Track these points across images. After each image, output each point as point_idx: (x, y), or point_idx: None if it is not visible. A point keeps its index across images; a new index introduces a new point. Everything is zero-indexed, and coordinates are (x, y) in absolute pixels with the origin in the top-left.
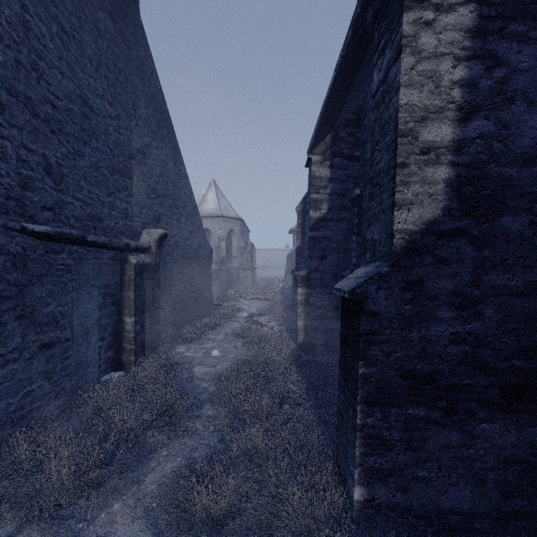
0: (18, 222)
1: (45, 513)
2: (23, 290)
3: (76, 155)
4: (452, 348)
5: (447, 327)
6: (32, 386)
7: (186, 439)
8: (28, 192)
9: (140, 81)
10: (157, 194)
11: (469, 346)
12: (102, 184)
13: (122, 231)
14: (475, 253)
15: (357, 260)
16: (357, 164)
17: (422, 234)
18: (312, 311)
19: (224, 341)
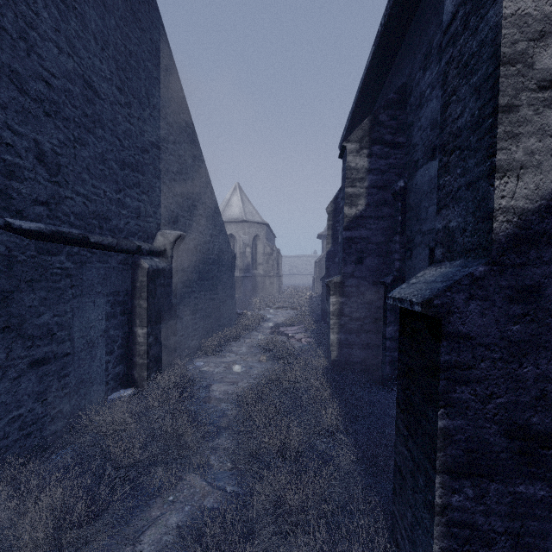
0: (2, 217)
1: None
2: (7, 298)
3: (77, 144)
4: None
5: None
6: (20, 410)
7: (198, 479)
8: (14, 182)
9: (155, 68)
10: (174, 192)
11: None
12: (110, 178)
13: (134, 232)
14: None
15: (401, 264)
16: (400, 151)
17: (540, 214)
18: (347, 323)
19: (247, 355)
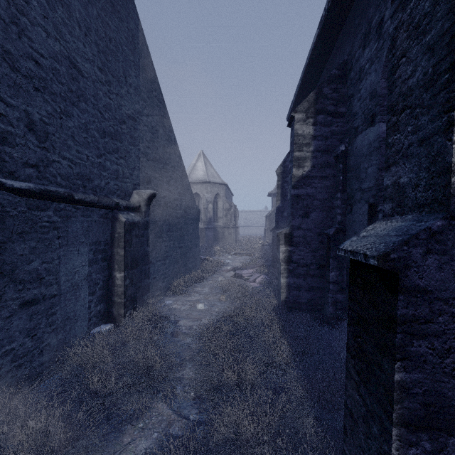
0: None
1: None
2: (0, 247)
3: (63, 115)
4: None
5: None
6: (12, 344)
7: (165, 407)
8: (6, 147)
9: (131, 52)
10: (147, 157)
11: None
12: (92, 145)
13: (113, 191)
14: None
15: (342, 218)
16: (341, 120)
17: None
18: (295, 269)
19: (209, 294)
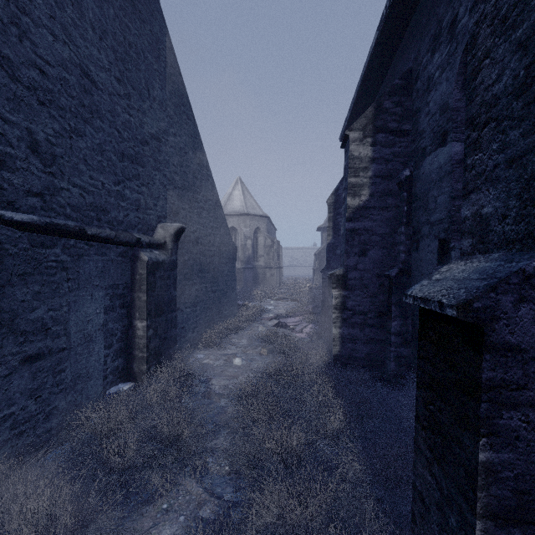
0: None
1: None
2: None
3: (74, 134)
4: None
5: None
6: (11, 408)
7: (194, 484)
8: (5, 172)
9: (155, 60)
10: (174, 185)
11: None
12: (108, 170)
13: (134, 224)
14: None
15: (407, 256)
16: (405, 139)
17: None
18: (350, 317)
19: (248, 347)
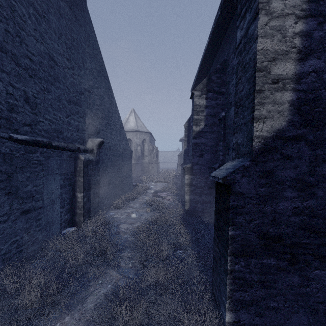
0: (7, 133)
1: (20, 322)
2: (10, 176)
3: (46, 91)
4: (294, 218)
5: (291, 203)
6: (16, 237)
7: (114, 272)
8: (13, 114)
9: (87, 46)
10: (97, 116)
11: (306, 217)
12: (63, 110)
13: (75, 139)
14: (310, 152)
15: (223, 157)
16: (223, 96)
17: (273, 139)
18: (194, 190)
19: (139, 208)
